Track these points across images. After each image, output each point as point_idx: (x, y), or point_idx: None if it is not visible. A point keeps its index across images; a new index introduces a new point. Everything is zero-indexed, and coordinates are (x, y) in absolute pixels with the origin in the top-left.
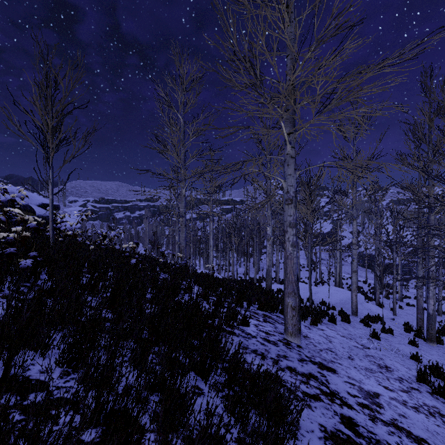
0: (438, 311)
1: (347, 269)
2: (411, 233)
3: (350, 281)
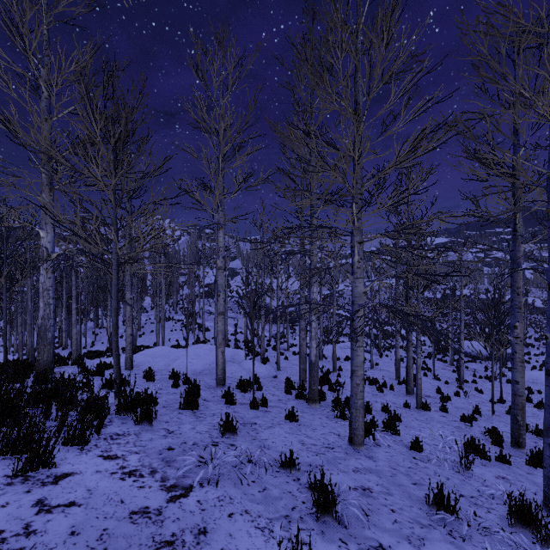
0: (319, 355)
1: (240, 323)
2: (297, 274)
3: (240, 337)
